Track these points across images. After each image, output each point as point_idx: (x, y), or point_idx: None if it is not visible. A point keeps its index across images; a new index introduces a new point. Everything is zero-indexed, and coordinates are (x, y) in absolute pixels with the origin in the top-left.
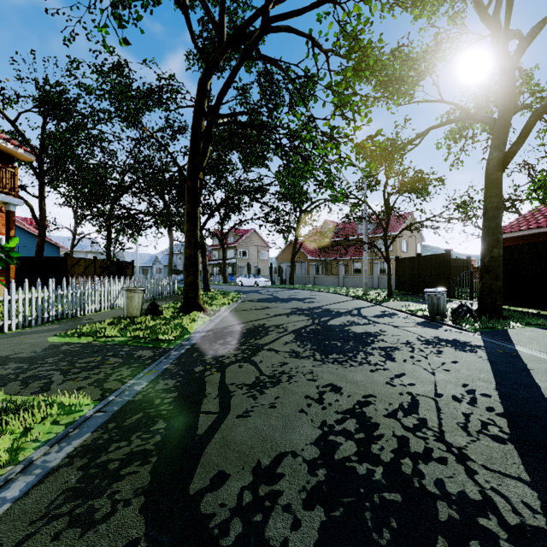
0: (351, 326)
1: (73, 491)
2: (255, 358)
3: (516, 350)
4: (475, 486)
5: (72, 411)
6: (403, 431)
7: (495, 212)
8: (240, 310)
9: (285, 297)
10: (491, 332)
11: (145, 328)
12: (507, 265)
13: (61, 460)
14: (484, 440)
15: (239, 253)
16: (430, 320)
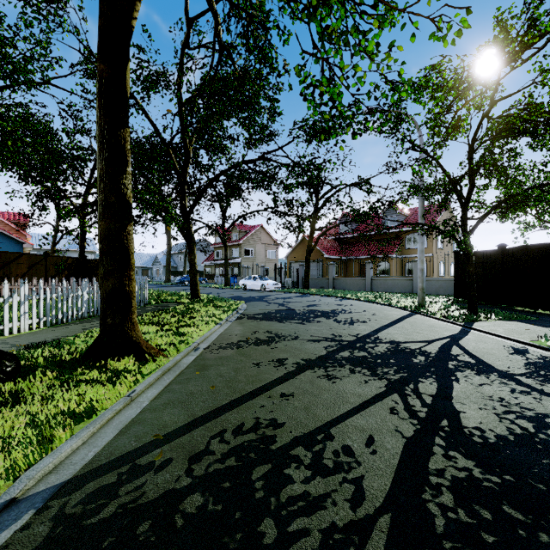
0: None
1: None
2: None
3: None
4: None
5: None
6: None
7: None
8: (226, 345)
9: (302, 308)
10: None
11: None
12: None
13: None
14: None
15: (244, 252)
16: None
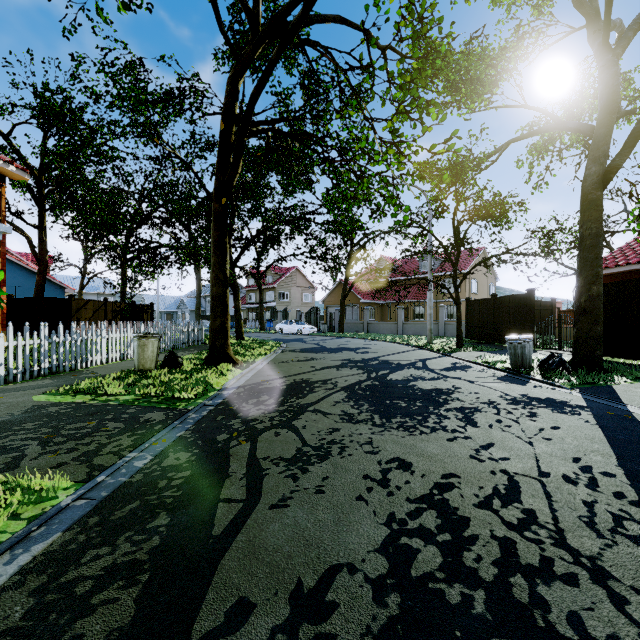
0: (417, 381)
1: (12, 636)
2: (296, 422)
3: (630, 412)
4: (631, 626)
5: (42, 498)
6: (505, 529)
7: (594, 240)
8: (279, 362)
9: (333, 346)
10: (593, 389)
11: (159, 384)
12: (605, 307)
13: (9, 577)
14: (623, 544)
15: (279, 295)
16: (513, 373)
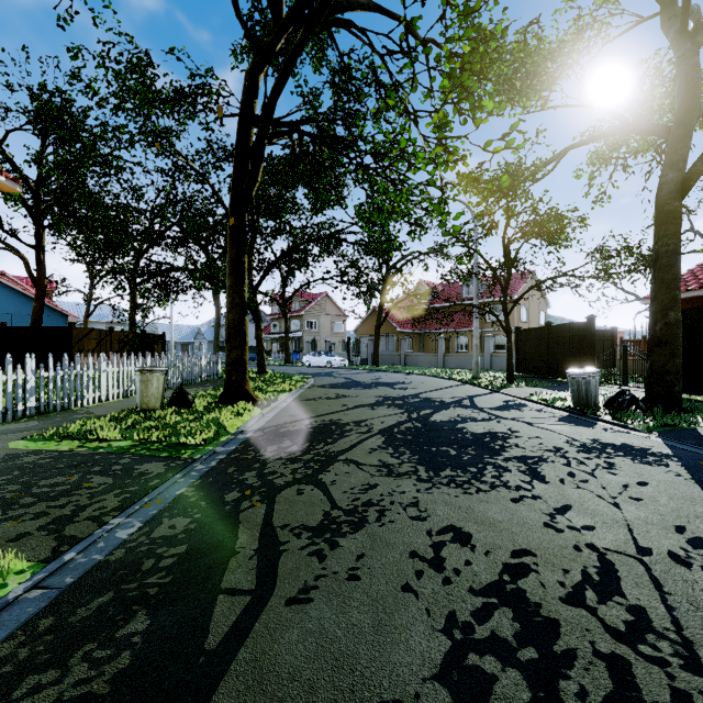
0: (465, 422)
1: None
2: (324, 476)
3: None
4: None
5: None
6: (611, 640)
7: (671, 258)
8: (305, 400)
9: (367, 381)
10: (675, 433)
11: (163, 427)
12: None
13: None
14: None
15: (307, 324)
16: (576, 413)
